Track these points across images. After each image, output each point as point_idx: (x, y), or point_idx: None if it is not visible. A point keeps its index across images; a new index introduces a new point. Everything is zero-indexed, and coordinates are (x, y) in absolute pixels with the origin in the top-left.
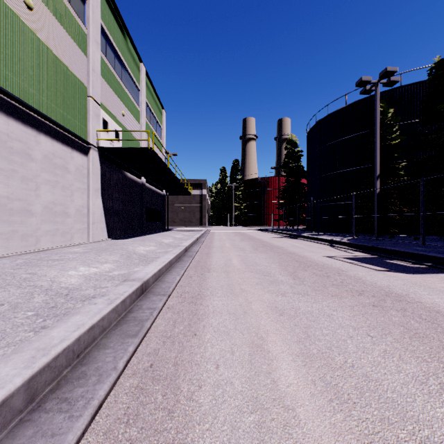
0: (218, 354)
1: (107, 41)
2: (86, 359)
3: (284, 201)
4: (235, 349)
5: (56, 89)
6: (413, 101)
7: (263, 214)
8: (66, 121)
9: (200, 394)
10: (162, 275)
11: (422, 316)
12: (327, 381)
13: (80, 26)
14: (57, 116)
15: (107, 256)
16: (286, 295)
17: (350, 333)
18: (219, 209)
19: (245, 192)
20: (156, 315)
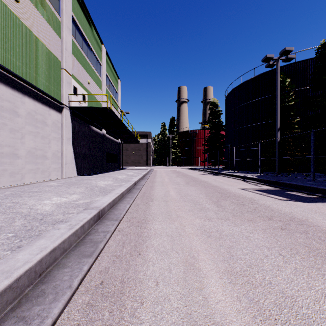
0: (158, 272)
1: (77, 28)
2: (47, 277)
3: (208, 147)
4: (172, 267)
5: (37, 62)
6: (304, 73)
7: (193, 157)
8: (45, 86)
9: (142, 311)
10: (116, 204)
11: (321, 237)
12: (250, 297)
13: (55, 16)
14: (38, 83)
15: (75, 188)
16: (212, 220)
17: (265, 252)
18: (160, 153)
19: (179, 141)
20: (109, 237)
